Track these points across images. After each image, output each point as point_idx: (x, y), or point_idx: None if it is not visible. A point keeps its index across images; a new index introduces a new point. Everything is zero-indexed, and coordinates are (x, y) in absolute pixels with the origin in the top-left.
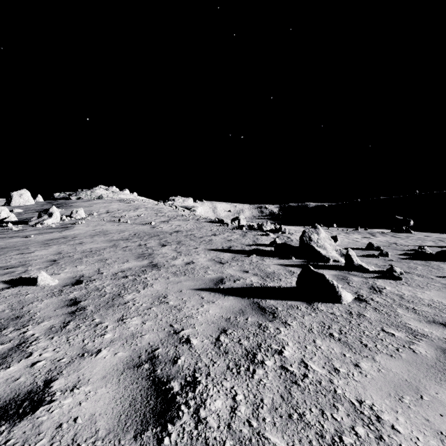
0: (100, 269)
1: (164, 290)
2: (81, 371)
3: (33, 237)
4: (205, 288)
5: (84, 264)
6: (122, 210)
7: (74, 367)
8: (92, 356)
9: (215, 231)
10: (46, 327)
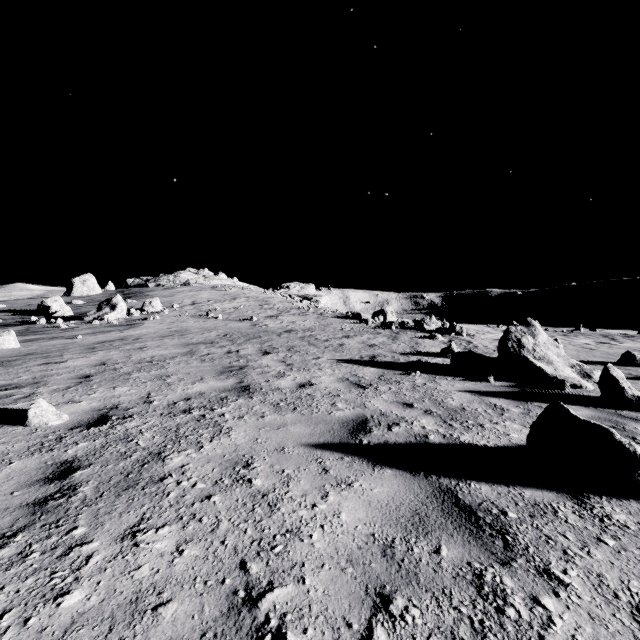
0: (151, 393)
1: (248, 446)
2: None
3: (82, 338)
4: (332, 442)
5: (129, 384)
6: (214, 300)
7: None
8: None
9: (348, 331)
10: None
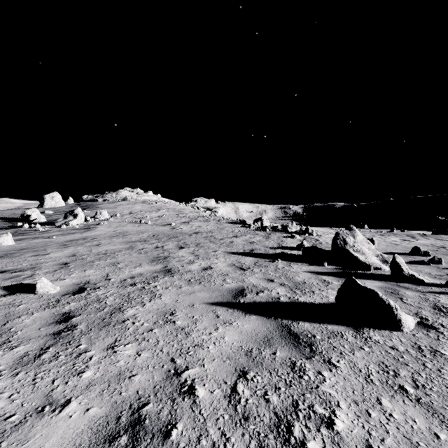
0: (109, 274)
1: (172, 304)
2: (27, 445)
3: (56, 238)
4: (222, 302)
5: (94, 268)
6: (145, 211)
7: (22, 435)
8: (54, 412)
9: (237, 233)
10: (18, 354)
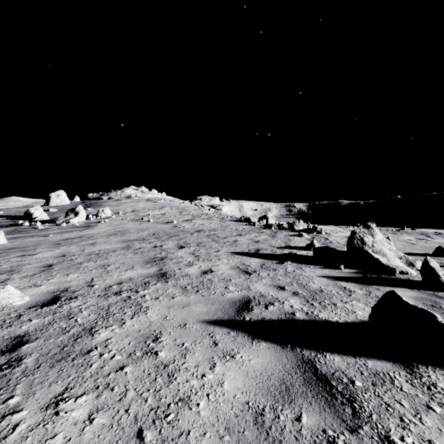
0: (94, 279)
1: (159, 323)
2: None
3: (52, 236)
4: (223, 319)
5: (79, 271)
6: (148, 208)
7: None
8: None
9: (241, 231)
10: None
